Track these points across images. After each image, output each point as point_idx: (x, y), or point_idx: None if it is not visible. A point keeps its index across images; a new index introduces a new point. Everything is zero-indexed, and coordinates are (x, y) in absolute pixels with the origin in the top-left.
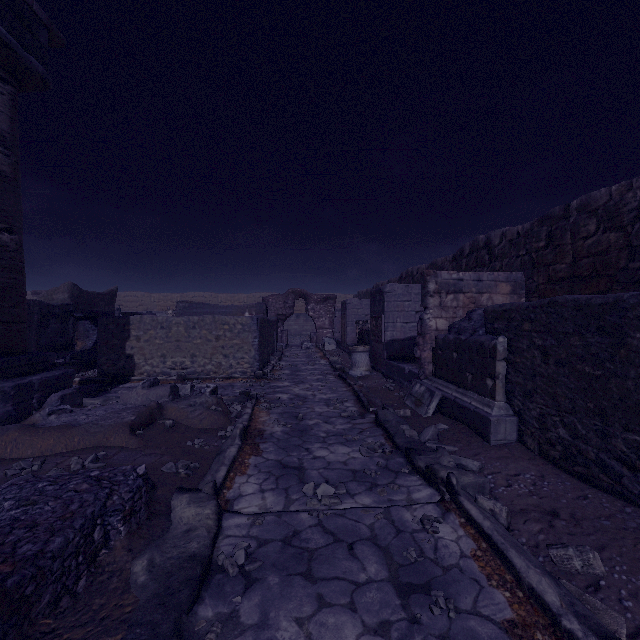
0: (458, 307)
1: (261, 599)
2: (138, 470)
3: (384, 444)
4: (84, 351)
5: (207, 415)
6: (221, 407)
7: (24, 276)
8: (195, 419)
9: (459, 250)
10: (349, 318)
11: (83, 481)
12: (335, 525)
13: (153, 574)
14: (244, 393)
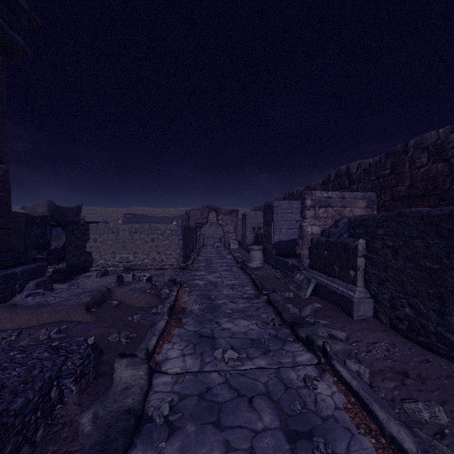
0: (328, 217)
1: (181, 444)
2: (88, 341)
3: (274, 318)
4: (57, 249)
5: (144, 297)
6: (154, 291)
7: (10, 195)
8: (135, 300)
9: (327, 176)
10: (248, 225)
11: (45, 350)
12: (238, 383)
13: (96, 425)
14: (171, 280)
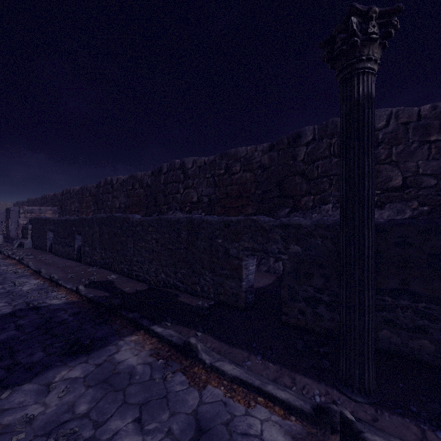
0: (32, 217)
1: None
2: None
3: None
4: None
5: None
6: None
7: None
8: None
9: (63, 191)
10: None
11: None
12: None
13: None
14: None
